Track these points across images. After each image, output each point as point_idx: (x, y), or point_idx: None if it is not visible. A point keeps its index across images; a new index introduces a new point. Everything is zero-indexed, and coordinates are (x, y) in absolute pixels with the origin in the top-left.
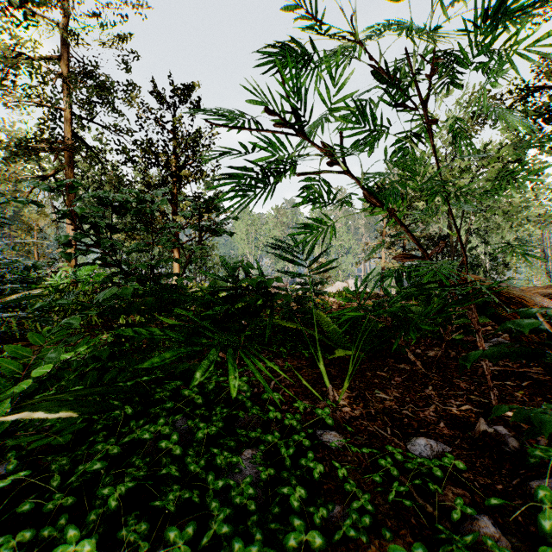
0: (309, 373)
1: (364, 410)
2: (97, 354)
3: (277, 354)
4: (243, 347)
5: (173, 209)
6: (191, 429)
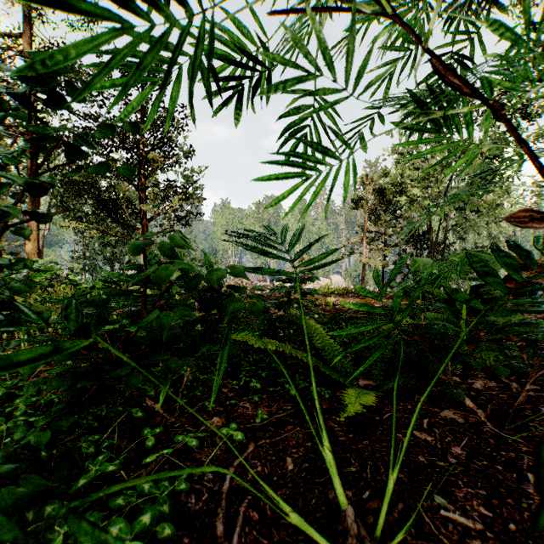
0: (298, 437)
1: None
2: None
3: (246, 389)
4: None
5: (141, 197)
6: None
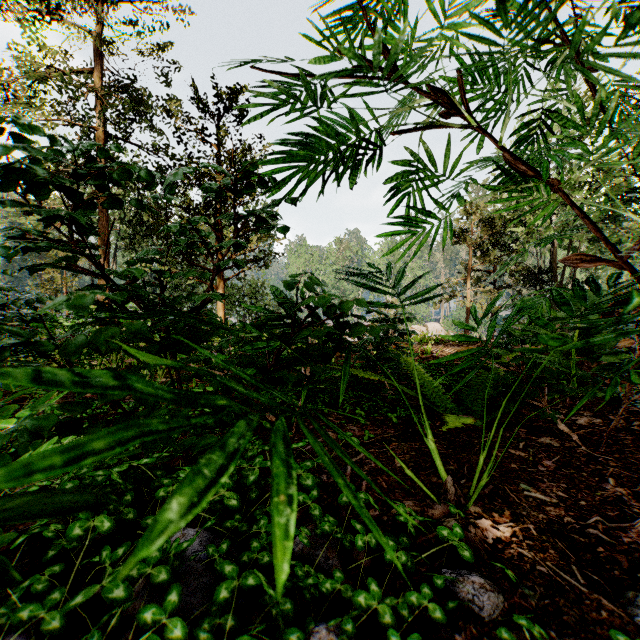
0: (403, 449)
1: (516, 526)
2: (30, 426)
3: (350, 418)
4: (309, 415)
5: (217, 237)
6: (214, 558)
